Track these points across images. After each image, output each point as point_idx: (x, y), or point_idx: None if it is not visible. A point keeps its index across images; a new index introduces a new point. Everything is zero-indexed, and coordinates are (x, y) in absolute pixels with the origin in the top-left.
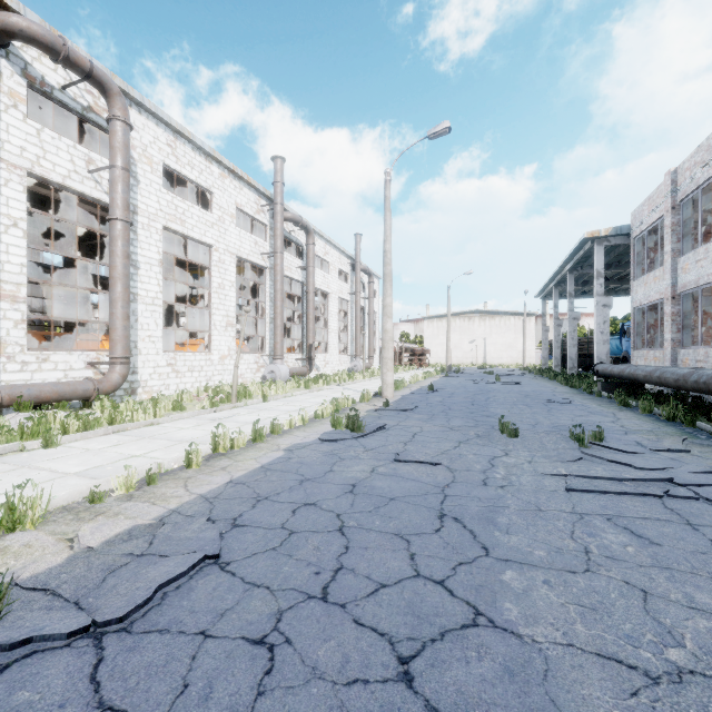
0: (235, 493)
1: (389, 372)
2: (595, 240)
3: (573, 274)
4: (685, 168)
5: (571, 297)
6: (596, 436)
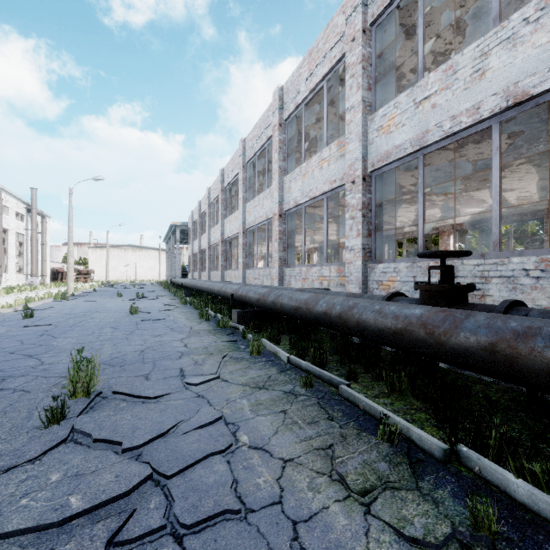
0: (42, 306)
1: (72, 282)
2: (176, 226)
3: (174, 236)
4: (195, 212)
5: (173, 247)
6: (143, 295)
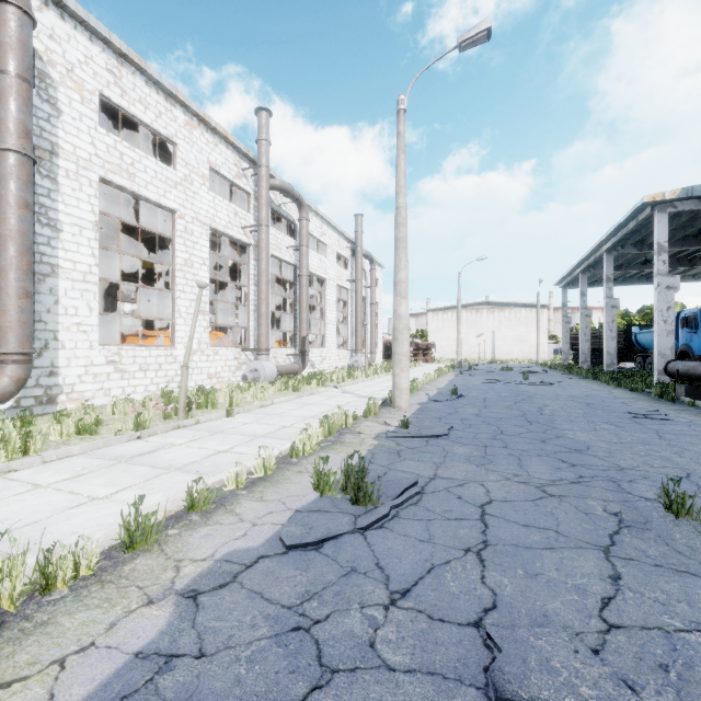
0: None
1: (404, 372)
2: (656, 206)
3: (611, 254)
4: None
5: (609, 282)
6: None
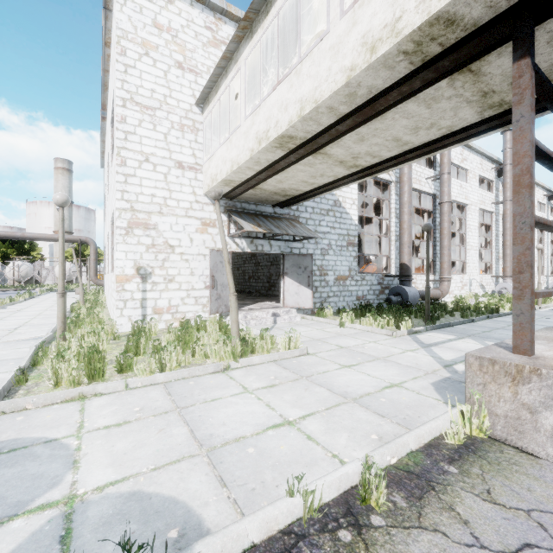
0: None
1: None
2: None
3: None
4: None
5: None
6: None
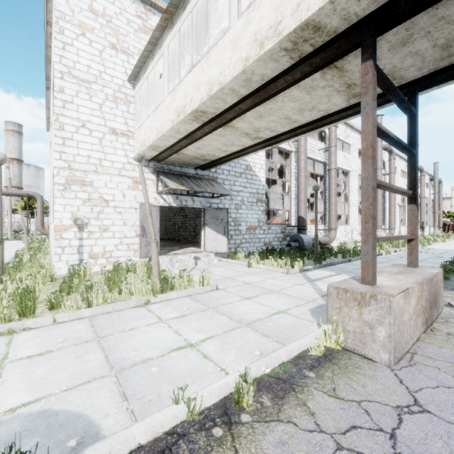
0: None
1: None
2: None
3: None
4: None
5: None
6: None
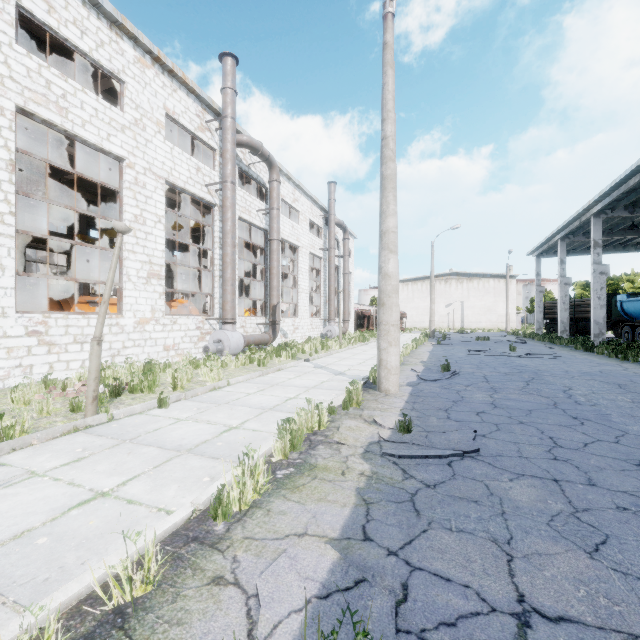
0: None
1: (393, 347)
2: None
3: (600, 218)
4: None
5: (597, 247)
6: None
